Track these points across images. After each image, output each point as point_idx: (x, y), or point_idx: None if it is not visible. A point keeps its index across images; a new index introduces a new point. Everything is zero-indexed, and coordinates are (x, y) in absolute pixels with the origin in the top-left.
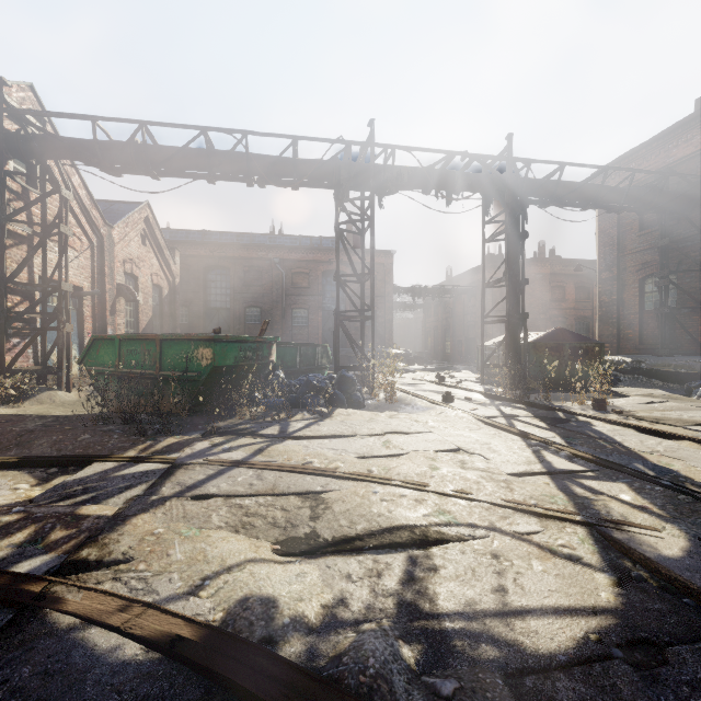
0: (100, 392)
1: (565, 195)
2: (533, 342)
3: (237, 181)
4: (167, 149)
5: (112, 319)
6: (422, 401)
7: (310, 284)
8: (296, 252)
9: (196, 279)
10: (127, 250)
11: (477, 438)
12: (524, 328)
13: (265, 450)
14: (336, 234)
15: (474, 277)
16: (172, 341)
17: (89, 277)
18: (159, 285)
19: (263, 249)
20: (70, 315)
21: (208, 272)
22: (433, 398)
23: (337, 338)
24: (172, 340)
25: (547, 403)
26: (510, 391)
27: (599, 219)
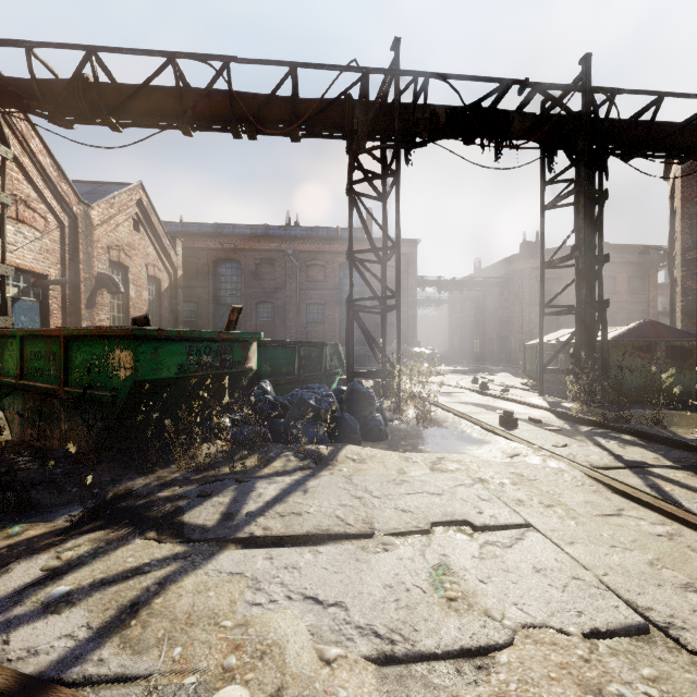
0: (5, 413)
1: (660, 140)
2: (615, 339)
3: (220, 130)
4: (126, 87)
5: (89, 313)
6: (472, 426)
7: (326, 277)
8: (311, 243)
9: (205, 273)
10: (114, 235)
11: (645, 556)
12: (602, 320)
13: (143, 610)
14: (349, 198)
15: (508, 268)
16: (80, 338)
17: (57, 263)
18: (156, 277)
19: (276, 240)
20: (9, 307)
21: (218, 265)
22: (483, 418)
23: (351, 335)
24: (80, 336)
25: (666, 433)
26: (589, 407)
27: (683, 185)
